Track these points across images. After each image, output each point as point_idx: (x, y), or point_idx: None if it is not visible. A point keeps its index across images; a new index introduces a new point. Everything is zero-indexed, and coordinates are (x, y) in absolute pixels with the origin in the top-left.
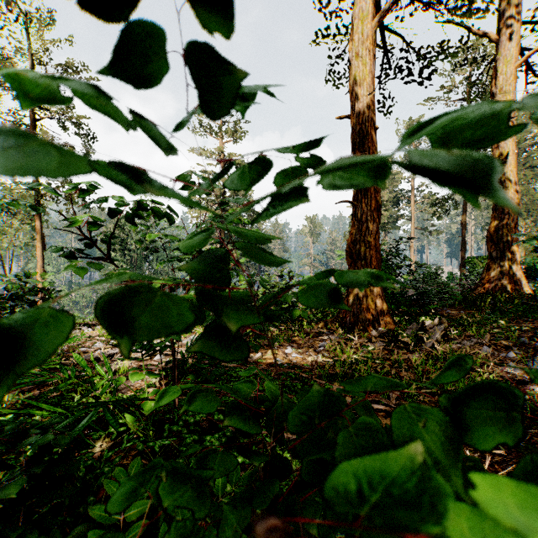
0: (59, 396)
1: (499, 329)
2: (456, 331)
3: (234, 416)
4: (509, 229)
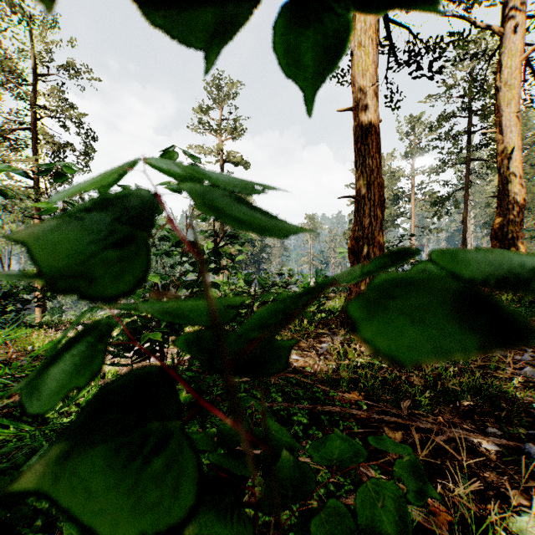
0: None
1: None
2: None
3: (203, 516)
4: (515, 226)
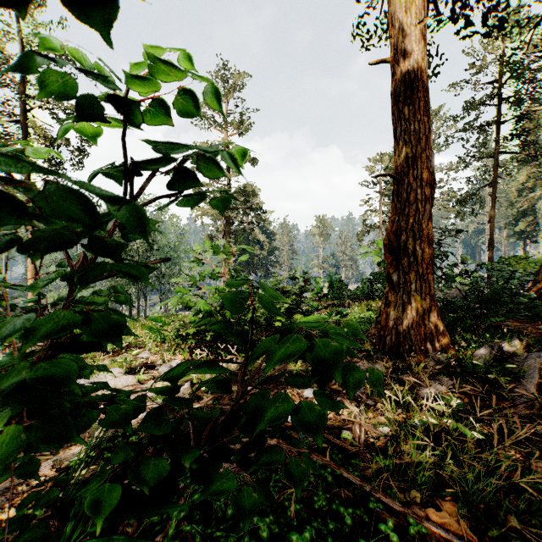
0: None
1: None
2: None
3: None
4: None
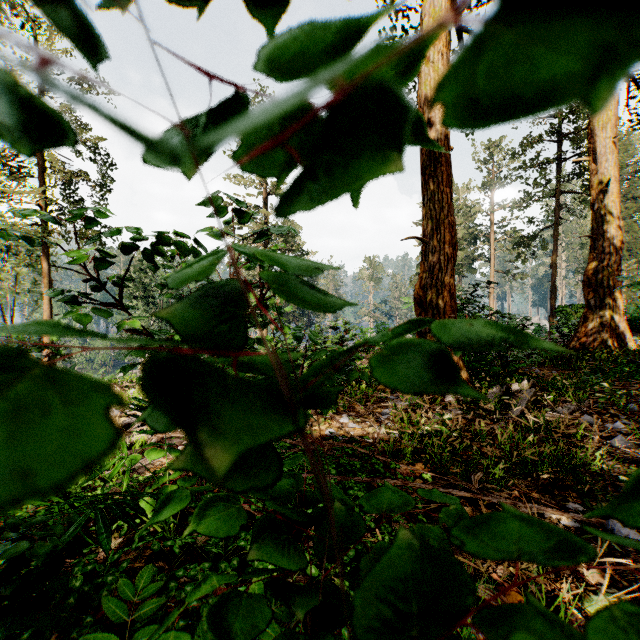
0: None
1: (601, 393)
2: (550, 396)
3: (266, 543)
4: (611, 271)
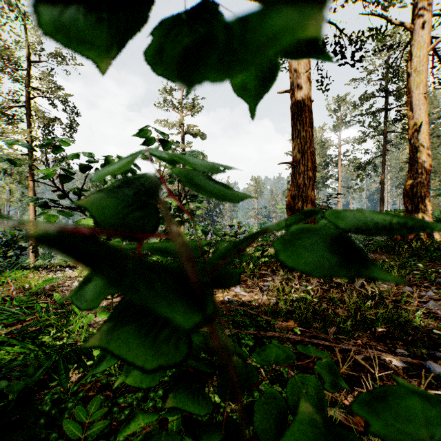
0: (37, 330)
1: (417, 271)
2: None
3: (180, 393)
4: (422, 186)
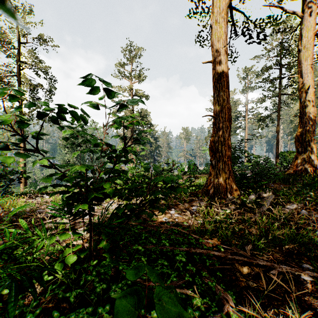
0: (14, 246)
1: (308, 197)
2: (284, 200)
3: None
4: (309, 133)
